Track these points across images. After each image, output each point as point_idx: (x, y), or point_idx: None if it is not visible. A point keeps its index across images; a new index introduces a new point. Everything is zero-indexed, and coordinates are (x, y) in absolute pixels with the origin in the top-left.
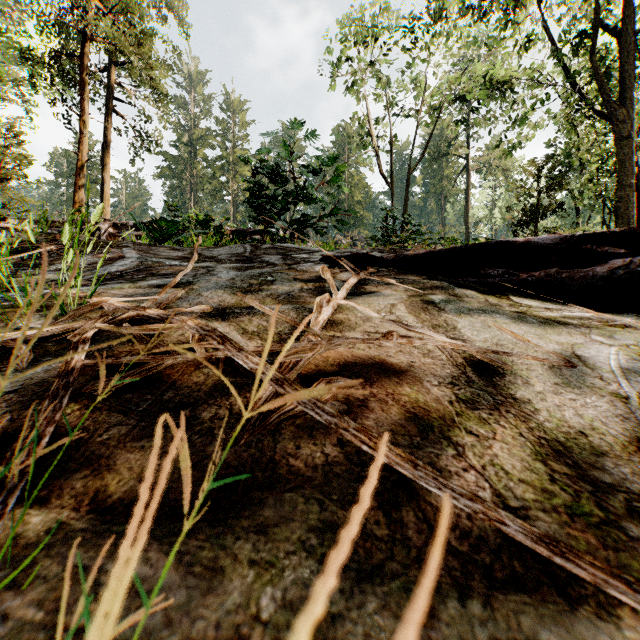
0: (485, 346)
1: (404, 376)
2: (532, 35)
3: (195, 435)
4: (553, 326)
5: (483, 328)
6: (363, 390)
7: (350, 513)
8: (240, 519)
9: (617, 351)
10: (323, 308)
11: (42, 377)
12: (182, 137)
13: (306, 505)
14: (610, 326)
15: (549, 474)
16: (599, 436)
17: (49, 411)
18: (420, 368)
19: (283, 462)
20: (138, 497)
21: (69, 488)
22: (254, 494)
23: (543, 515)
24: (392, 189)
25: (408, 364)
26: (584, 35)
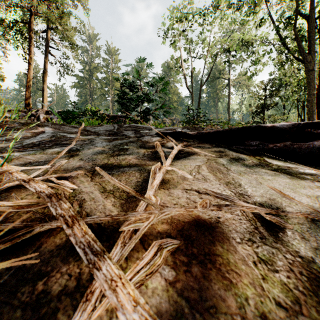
0: (263, 201)
1: (215, 233)
2: (262, 18)
3: None
4: (297, 181)
5: (257, 184)
6: (186, 250)
7: None
8: None
9: None
10: (156, 174)
11: None
12: (85, 67)
13: None
14: None
15: None
16: None
17: None
18: (225, 224)
19: None
20: None
21: None
22: None
23: None
24: (192, 95)
25: (216, 220)
26: (289, 18)
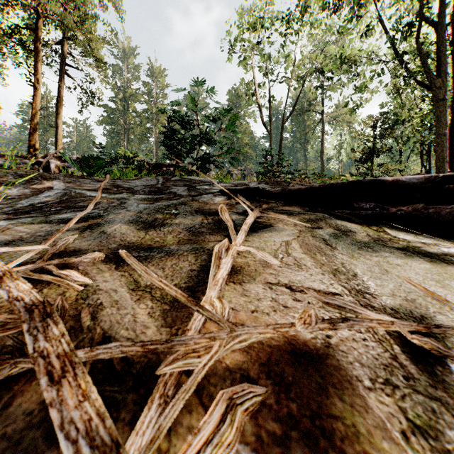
0: (397, 304)
1: (325, 369)
2: (371, 25)
3: None
4: (442, 267)
5: (382, 274)
6: (278, 408)
7: None
8: None
9: None
10: (222, 260)
11: None
12: (118, 94)
13: None
14: None
15: None
16: None
17: None
18: (340, 349)
19: None
20: None
21: None
22: None
23: None
24: (270, 135)
25: (324, 341)
26: (410, 25)
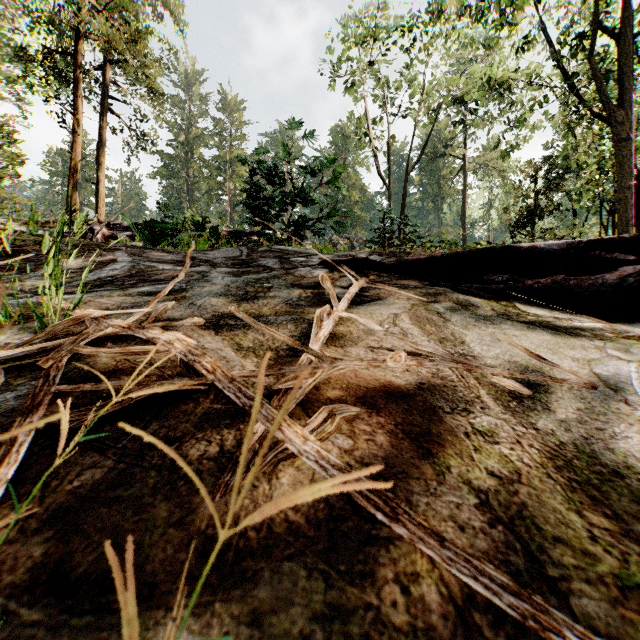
0: (497, 364)
1: (413, 401)
2: (530, 36)
3: (180, 480)
4: (565, 339)
5: (493, 342)
6: (369, 419)
7: (361, 590)
8: (229, 602)
9: (636, 368)
10: (323, 322)
11: (12, 405)
12: (178, 136)
13: (309, 581)
14: (624, 338)
15: (587, 529)
16: (635, 477)
17: (3, 464)
18: (430, 391)
19: (281, 517)
20: (108, 570)
21: (26, 557)
22: (247, 564)
23: (588, 588)
24: (390, 190)
25: (417, 386)
26: (582, 36)
